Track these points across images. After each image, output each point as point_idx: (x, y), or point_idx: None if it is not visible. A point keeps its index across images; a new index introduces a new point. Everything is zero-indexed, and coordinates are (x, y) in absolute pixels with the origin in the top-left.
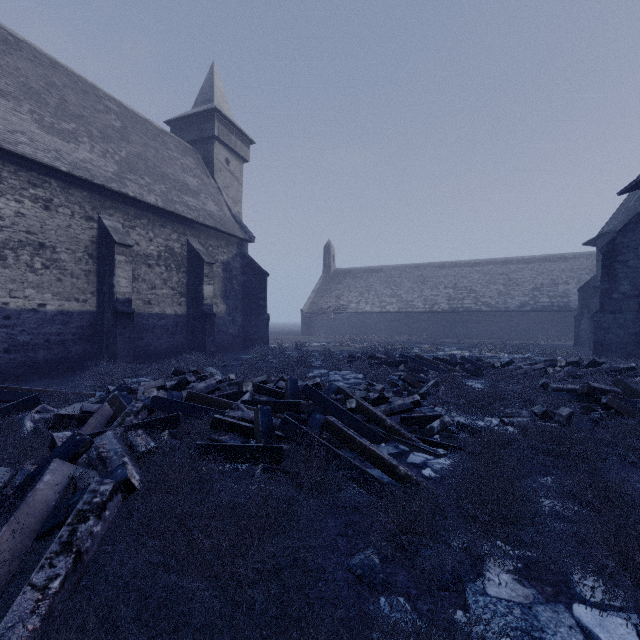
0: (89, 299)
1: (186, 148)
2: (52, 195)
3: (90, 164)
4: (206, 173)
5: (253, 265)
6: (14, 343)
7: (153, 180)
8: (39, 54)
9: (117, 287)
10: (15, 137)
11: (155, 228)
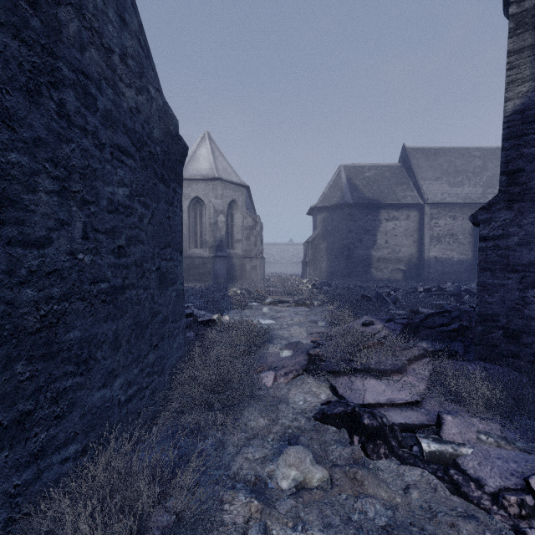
0: (469, 254)
1: None
2: (455, 213)
3: (469, 194)
4: None
5: None
6: (443, 271)
7: None
8: (444, 150)
9: None
10: (443, 196)
11: None
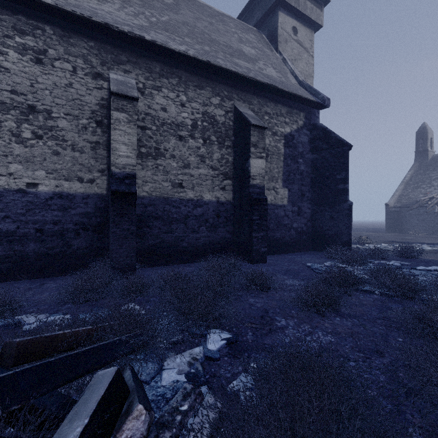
0: (97, 179)
1: (248, 29)
2: (46, 45)
3: (104, 12)
4: (269, 48)
5: (326, 136)
6: None
7: (196, 42)
8: None
9: (112, 156)
10: None
11: (188, 90)
